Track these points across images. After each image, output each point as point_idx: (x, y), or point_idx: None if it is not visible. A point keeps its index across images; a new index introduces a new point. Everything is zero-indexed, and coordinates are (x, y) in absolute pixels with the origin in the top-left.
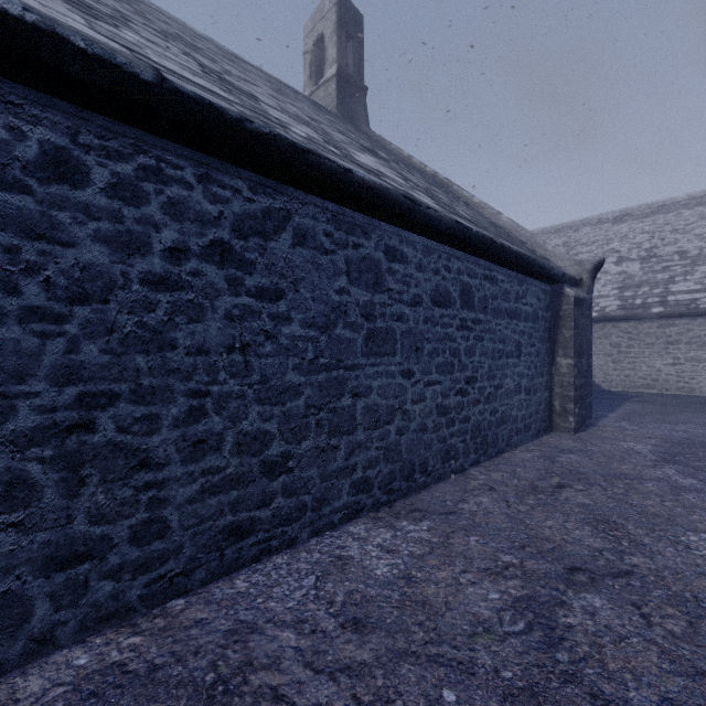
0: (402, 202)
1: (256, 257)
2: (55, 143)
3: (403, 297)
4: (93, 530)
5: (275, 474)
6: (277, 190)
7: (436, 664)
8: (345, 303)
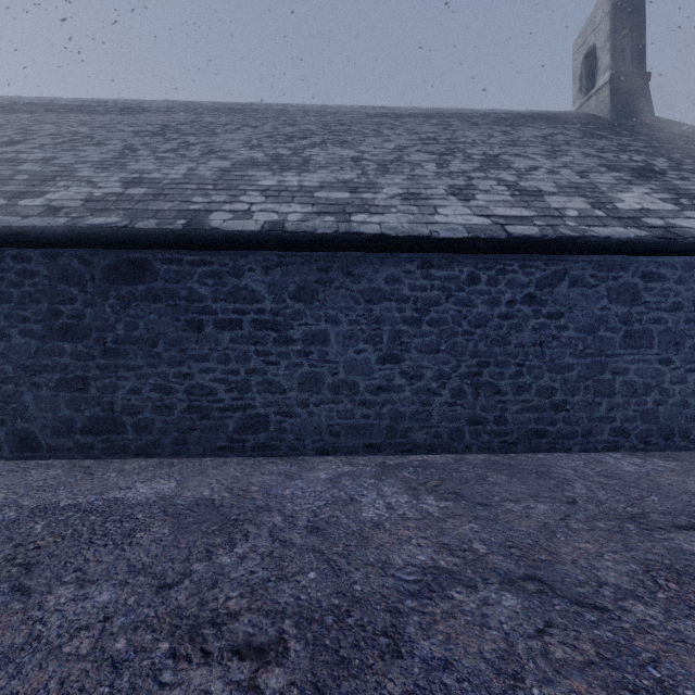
0: (655, 242)
1: (547, 298)
2: (471, 271)
3: (660, 306)
4: (481, 413)
5: (558, 410)
6: (559, 260)
7: (651, 492)
8: (606, 316)
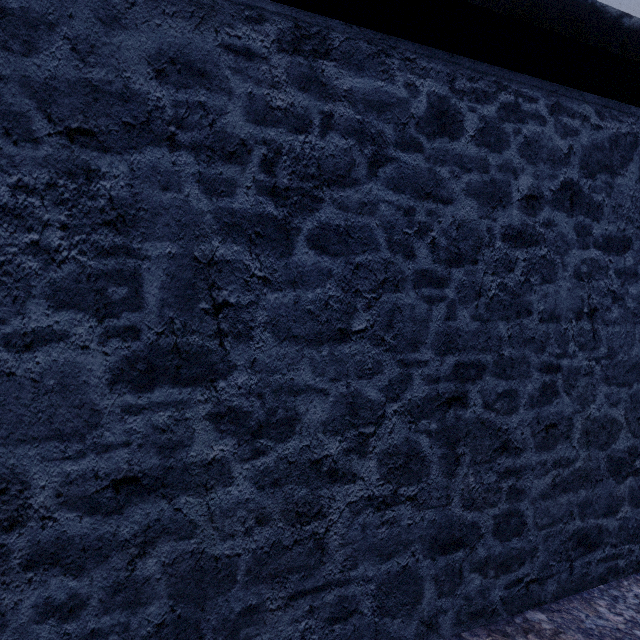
0: None
1: (602, 198)
2: (438, 94)
3: None
4: (465, 514)
5: (621, 475)
6: (620, 111)
7: None
8: None
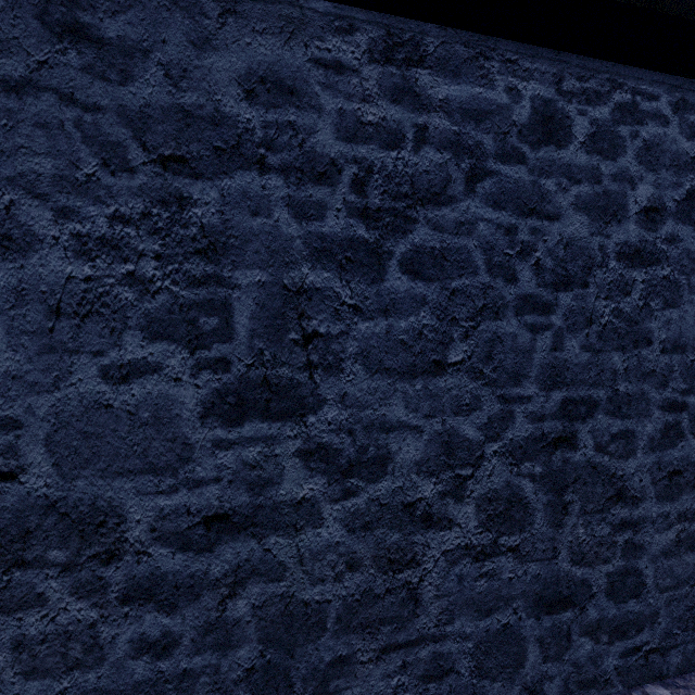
0: None
1: None
2: (542, 98)
3: None
4: (573, 570)
5: None
6: None
7: None
8: None
